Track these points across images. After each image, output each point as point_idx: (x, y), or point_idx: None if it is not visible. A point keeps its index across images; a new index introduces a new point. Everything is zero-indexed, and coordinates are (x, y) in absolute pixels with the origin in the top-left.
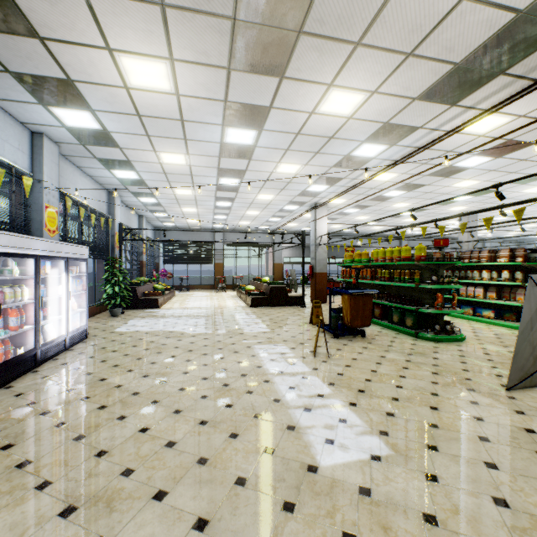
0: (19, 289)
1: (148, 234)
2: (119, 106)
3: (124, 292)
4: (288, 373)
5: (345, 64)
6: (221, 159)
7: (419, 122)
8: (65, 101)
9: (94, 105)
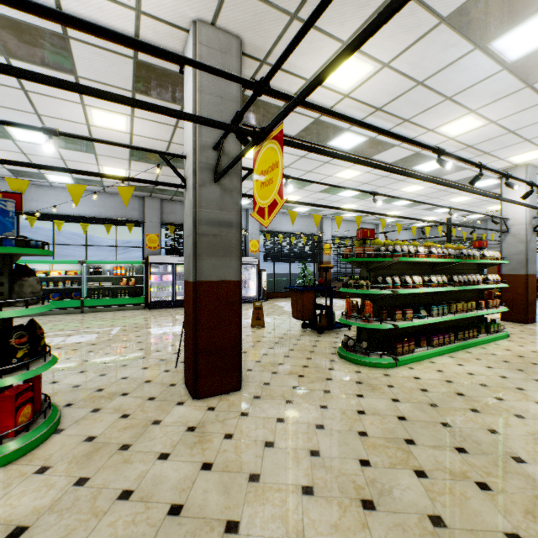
0: None
1: (398, 237)
2: None
3: (305, 283)
4: None
5: None
6: (305, 189)
7: (305, 121)
8: None
9: None
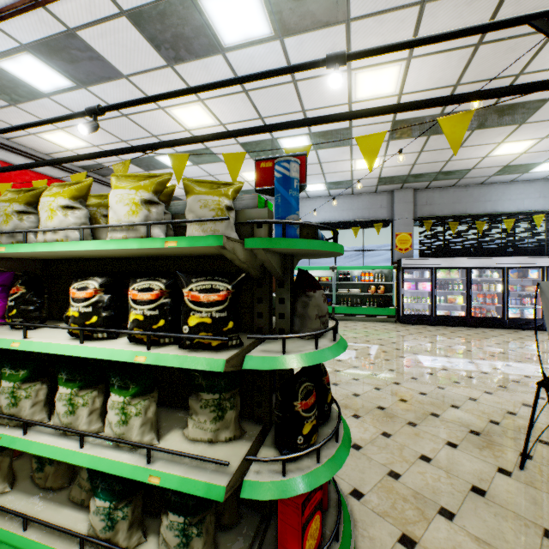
0: (492, 285)
1: None
2: (545, 155)
3: None
4: (544, 369)
5: (548, 69)
6: None
7: None
8: (526, 168)
9: (536, 162)
